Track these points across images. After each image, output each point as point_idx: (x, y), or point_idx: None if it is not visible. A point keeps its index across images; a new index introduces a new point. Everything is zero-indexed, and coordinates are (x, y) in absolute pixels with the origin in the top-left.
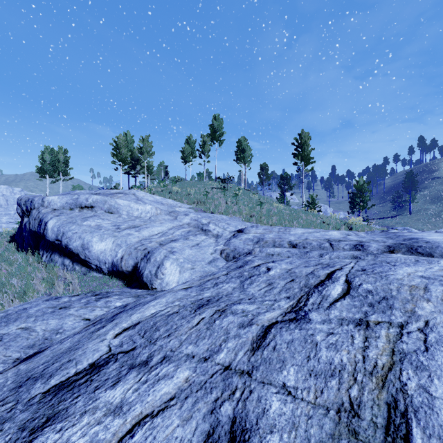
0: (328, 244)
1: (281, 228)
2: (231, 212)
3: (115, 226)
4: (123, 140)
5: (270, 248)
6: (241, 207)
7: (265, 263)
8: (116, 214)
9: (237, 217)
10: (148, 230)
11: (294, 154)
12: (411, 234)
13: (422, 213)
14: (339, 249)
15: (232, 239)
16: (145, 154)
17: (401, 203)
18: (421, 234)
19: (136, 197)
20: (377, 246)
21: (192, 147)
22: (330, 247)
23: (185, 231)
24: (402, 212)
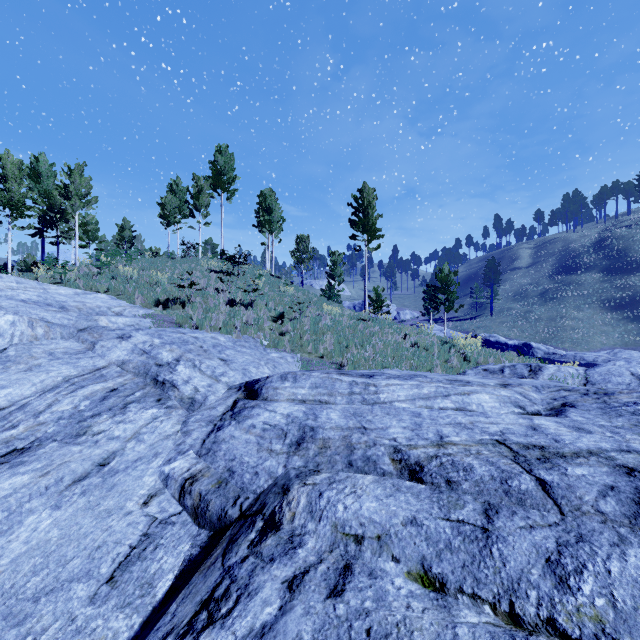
0: (532, 482)
1: (355, 381)
2: (240, 325)
3: None
4: (14, 163)
5: (344, 498)
6: (261, 313)
7: None
8: None
9: (252, 338)
10: None
11: (352, 220)
12: None
13: (506, 314)
14: (585, 513)
15: (226, 424)
16: (75, 199)
17: (481, 300)
18: None
19: None
20: None
21: (180, 198)
22: (545, 497)
23: (98, 394)
24: (482, 312)
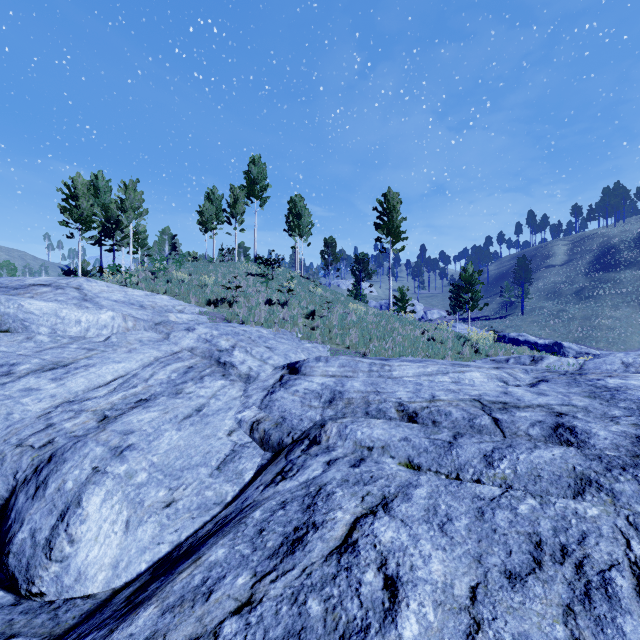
0: (489, 420)
1: (374, 362)
2: (278, 321)
3: (3, 368)
4: (84, 184)
5: (362, 428)
6: (295, 311)
7: (366, 516)
8: (21, 333)
9: (289, 331)
10: (88, 373)
11: (377, 224)
12: (627, 386)
13: (537, 313)
14: (519, 436)
15: (277, 390)
16: (130, 211)
17: (511, 298)
18: (639, 382)
19: (82, 294)
20: (612, 437)
21: (216, 206)
22: (496, 428)
23: (181, 369)
24: (512, 311)
